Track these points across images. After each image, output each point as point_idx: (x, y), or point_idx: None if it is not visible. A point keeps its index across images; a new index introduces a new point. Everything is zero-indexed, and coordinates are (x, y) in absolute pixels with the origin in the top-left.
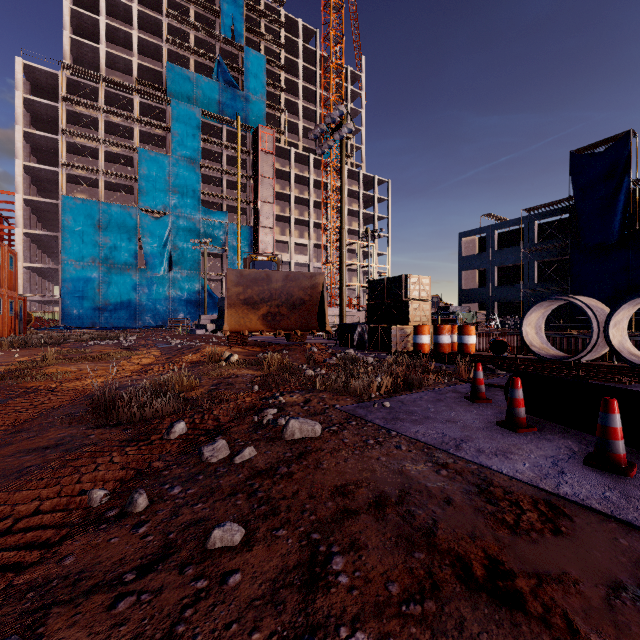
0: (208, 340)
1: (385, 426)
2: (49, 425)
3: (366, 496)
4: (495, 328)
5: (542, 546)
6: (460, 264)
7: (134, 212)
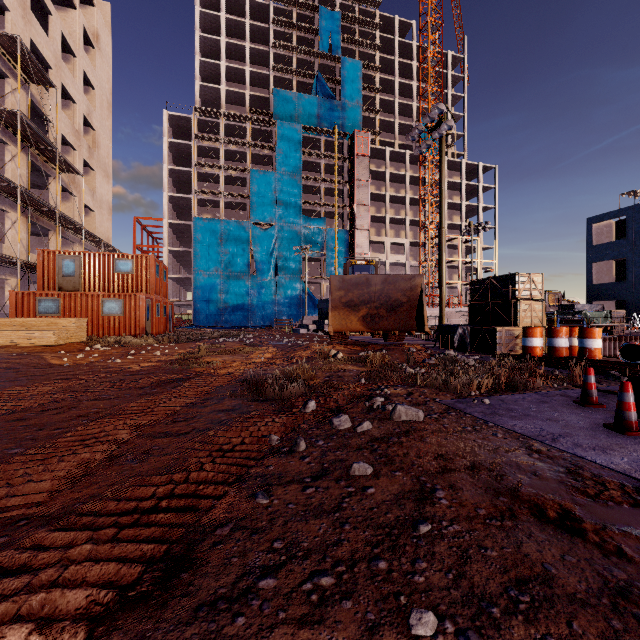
0: (312, 339)
1: (483, 418)
2: (223, 397)
3: (462, 462)
4: (639, 330)
5: (616, 511)
6: (589, 255)
7: (247, 226)
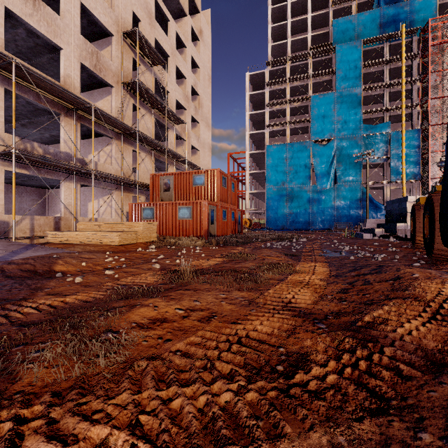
0: (384, 248)
1: None
2: None
3: None
4: None
5: None
6: None
7: (308, 144)
